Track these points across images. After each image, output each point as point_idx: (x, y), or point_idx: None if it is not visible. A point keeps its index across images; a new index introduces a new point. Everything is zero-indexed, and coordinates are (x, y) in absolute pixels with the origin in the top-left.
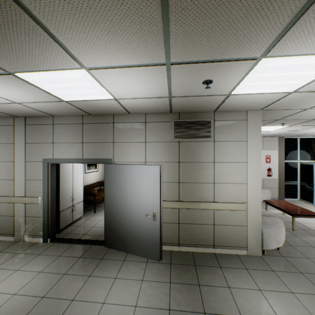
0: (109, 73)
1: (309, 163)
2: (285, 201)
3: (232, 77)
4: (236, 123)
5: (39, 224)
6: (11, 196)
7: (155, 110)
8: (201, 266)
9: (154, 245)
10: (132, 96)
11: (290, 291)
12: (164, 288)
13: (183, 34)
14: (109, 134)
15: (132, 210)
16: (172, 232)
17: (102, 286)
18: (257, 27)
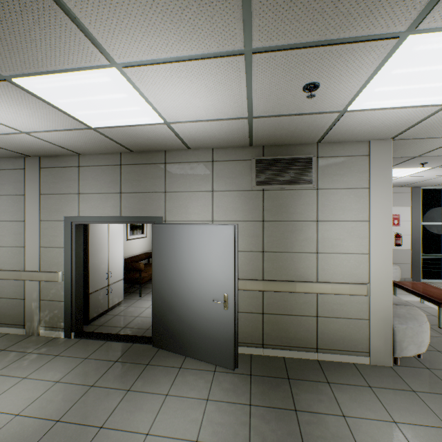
0: (153, 74)
1: None
2: (425, 283)
3: (352, 75)
4: (353, 160)
5: (59, 311)
6: (20, 270)
7: (227, 143)
8: (297, 380)
9: (225, 346)
10: (191, 118)
11: None
12: (240, 413)
13: None
14: (159, 180)
15: (193, 292)
16: (252, 326)
17: (146, 407)
18: None
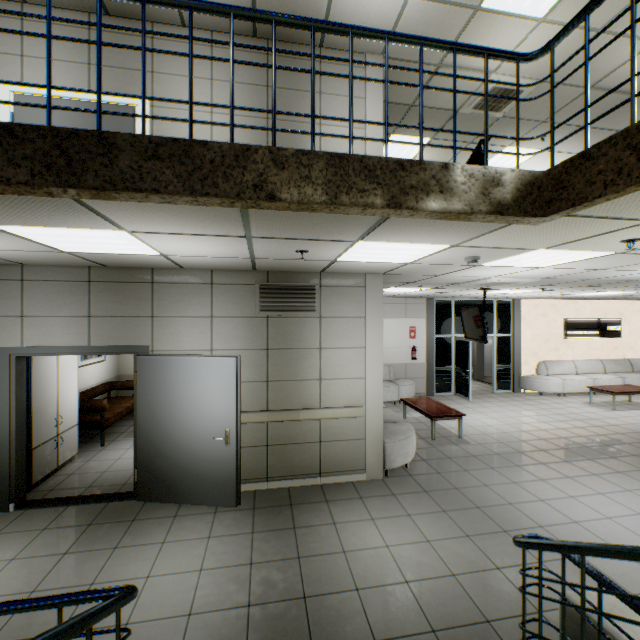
0: (162, 237)
1: (464, 339)
2: (429, 398)
3: (331, 249)
4: (352, 291)
5: None
6: None
7: (228, 268)
8: (299, 504)
9: (227, 483)
10: (192, 254)
11: (407, 514)
12: (243, 540)
13: (265, 224)
14: (144, 302)
15: (189, 431)
16: (256, 460)
17: (142, 557)
18: (341, 227)
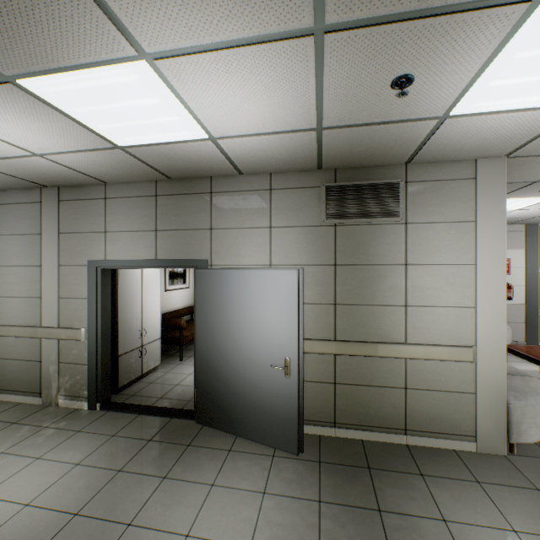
0: (194, 68)
1: None
2: None
3: (459, 63)
4: (453, 185)
5: (81, 377)
6: (36, 326)
7: (288, 165)
8: (380, 470)
9: (287, 424)
10: (243, 130)
11: None
12: (307, 512)
13: None
14: (203, 214)
15: (245, 355)
16: (321, 399)
17: (186, 500)
18: None
